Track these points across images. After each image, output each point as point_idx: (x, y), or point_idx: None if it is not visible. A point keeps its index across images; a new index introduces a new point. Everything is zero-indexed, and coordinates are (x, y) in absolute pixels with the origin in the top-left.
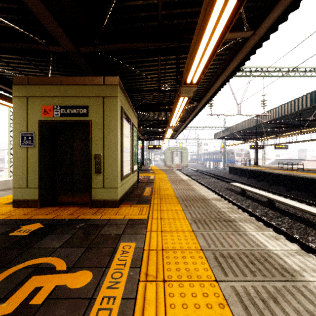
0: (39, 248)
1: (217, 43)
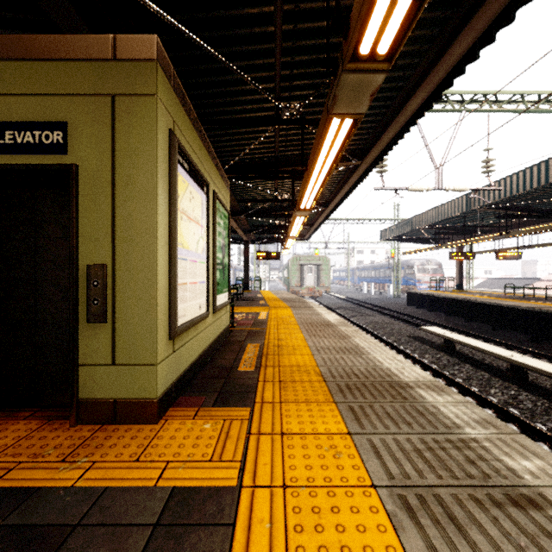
0: None
1: None
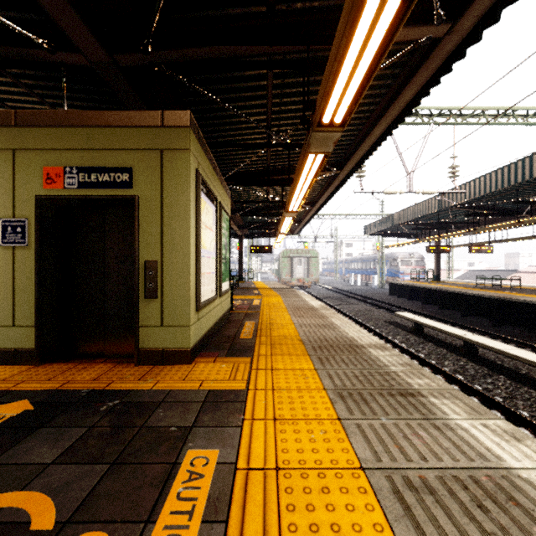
0: (8, 464)
1: (391, 29)
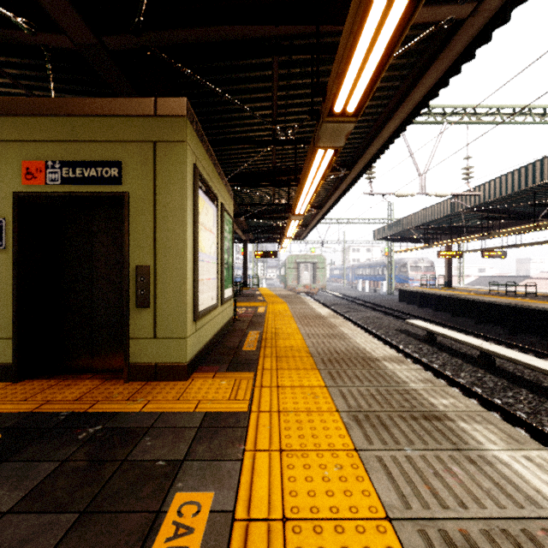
0: None
1: None
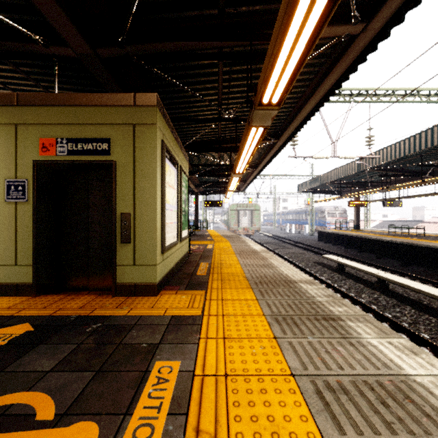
0: (16, 371)
1: (316, 31)
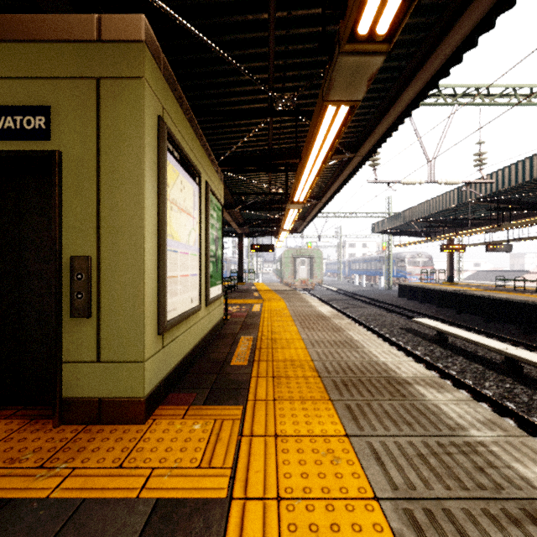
0: None
1: None
